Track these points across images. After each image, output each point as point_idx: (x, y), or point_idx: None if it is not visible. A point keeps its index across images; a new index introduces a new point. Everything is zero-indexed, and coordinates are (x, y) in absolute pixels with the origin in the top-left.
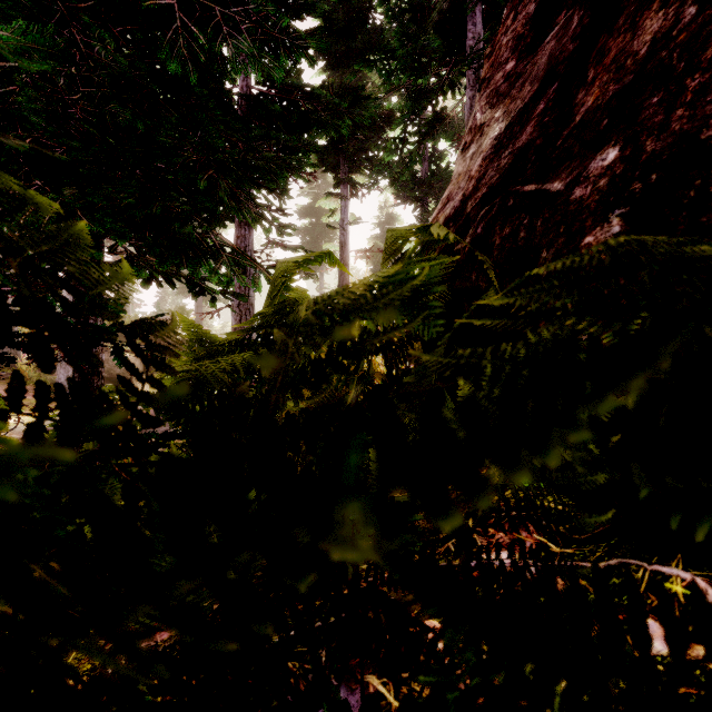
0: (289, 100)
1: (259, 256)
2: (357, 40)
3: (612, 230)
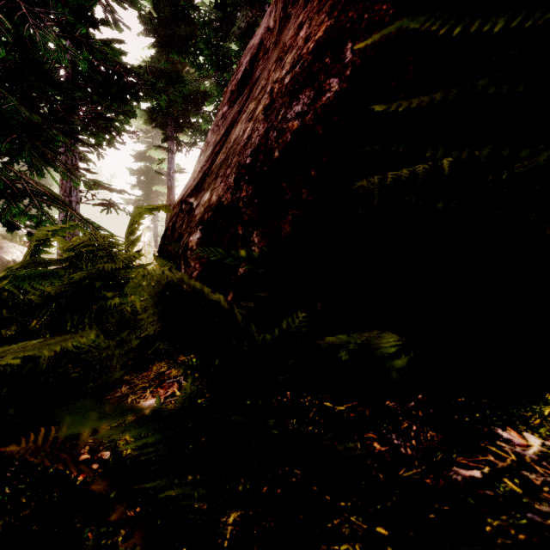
0: (113, 71)
1: (85, 195)
2: (181, 29)
3: (197, 236)
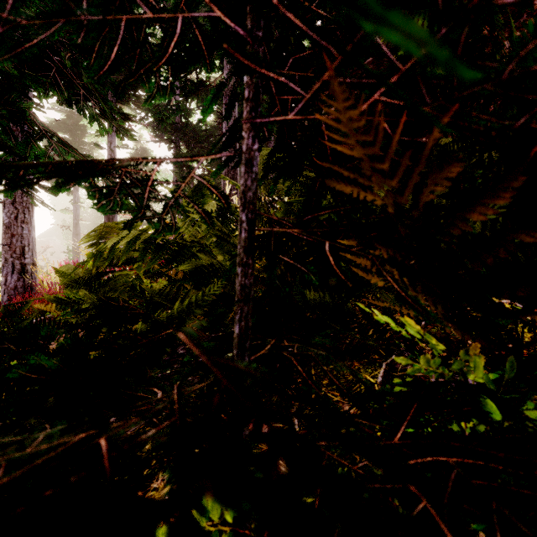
0: None
1: None
2: None
3: None
